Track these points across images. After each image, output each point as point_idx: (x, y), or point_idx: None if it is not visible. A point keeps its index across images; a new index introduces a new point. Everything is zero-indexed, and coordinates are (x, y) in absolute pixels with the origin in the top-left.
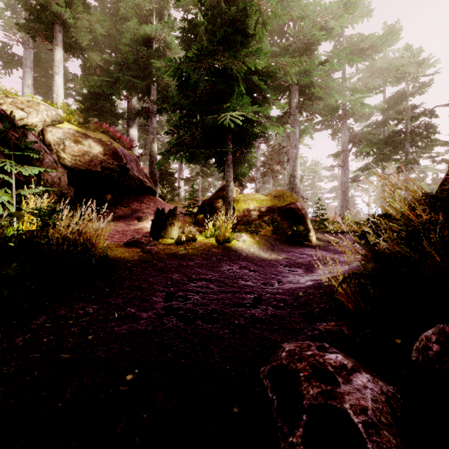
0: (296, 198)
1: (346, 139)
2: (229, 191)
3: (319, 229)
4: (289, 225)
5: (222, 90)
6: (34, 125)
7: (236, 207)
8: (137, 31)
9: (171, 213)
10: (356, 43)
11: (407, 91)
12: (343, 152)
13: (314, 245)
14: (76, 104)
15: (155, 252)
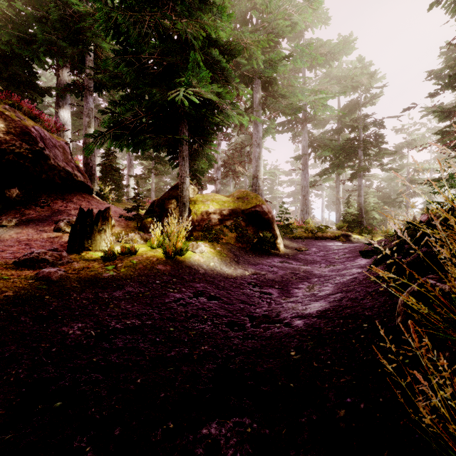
0: (262, 200)
1: (306, 143)
2: (183, 190)
3: (285, 235)
4: (254, 231)
5: (175, 65)
6: None
7: (193, 209)
8: None
9: (101, 216)
10: (316, 47)
11: (360, 101)
12: (303, 156)
13: (283, 254)
14: None
15: (58, 277)
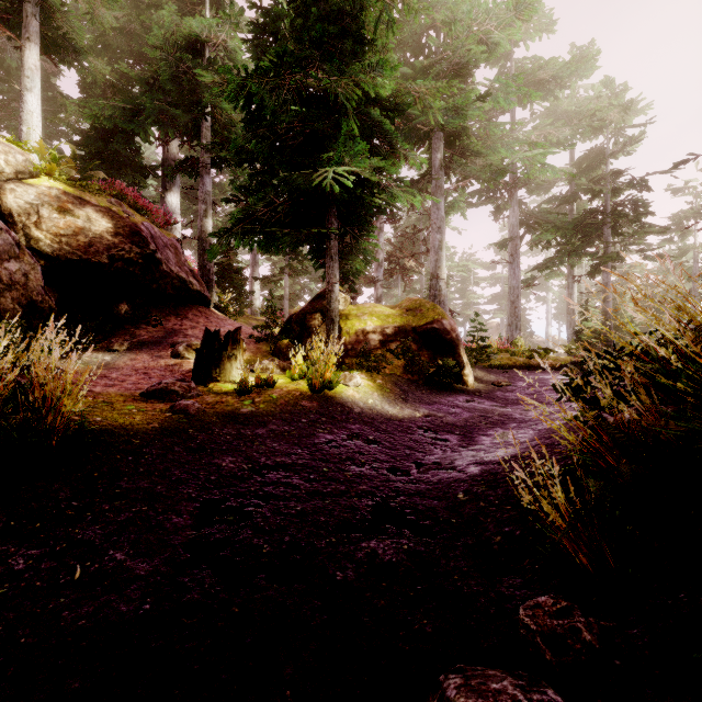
0: (442, 312)
1: (516, 220)
2: (332, 301)
3: (478, 363)
4: (431, 357)
5: (320, 132)
6: None
7: (345, 327)
8: (177, 28)
9: (231, 338)
10: (532, 71)
11: (606, 149)
12: (511, 241)
13: (472, 391)
14: (78, 151)
15: (195, 411)
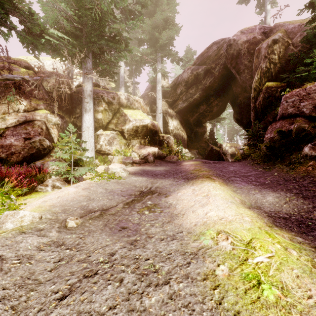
0: None
1: None
2: None
3: None
4: None
5: None
6: (224, 147)
7: None
8: None
9: None
10: None
11: None
12: None
13: None
14: None
15: None
